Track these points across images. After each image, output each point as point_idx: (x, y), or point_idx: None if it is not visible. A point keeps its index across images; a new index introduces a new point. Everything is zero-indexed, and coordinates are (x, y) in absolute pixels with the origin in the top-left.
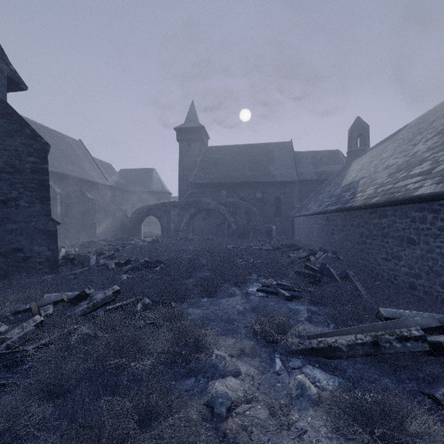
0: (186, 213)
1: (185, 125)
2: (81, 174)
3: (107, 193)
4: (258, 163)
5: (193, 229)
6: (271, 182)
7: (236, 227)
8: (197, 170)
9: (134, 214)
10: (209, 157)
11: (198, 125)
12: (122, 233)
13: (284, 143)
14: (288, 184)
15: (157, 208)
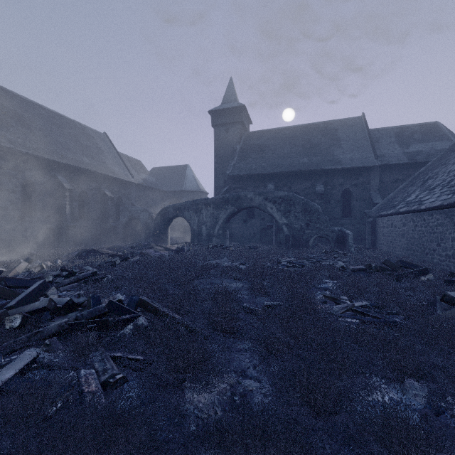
0: (221, 213)
1: (222, 107)
2: (100, 169)
3: (133, 191)
4: (317, 146)
5: (232, 234)
6: (337, 170)
7: (289, 232)
8: (236, 160)
9: (159, 215)
10: (252, 143)
11: (237, 105)
12: (147, 238)
13: (353, 119)
14: (362, 171)
15: (186, 207)
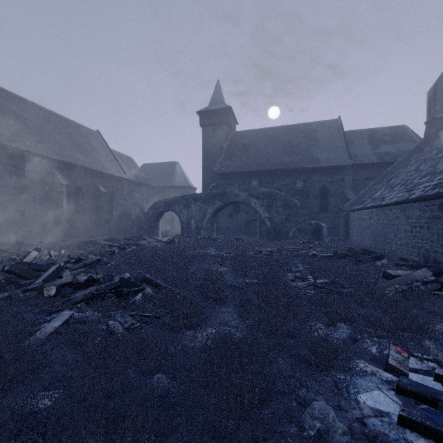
0: (209, 207)
1: (209, 108)
2: (94, 165)
3: (125, 187)
4: (297, 146)
5: (219, 227)
6: (315, 169)
7: (271, 225)
8: (223, 158)
9: (151, 209)
10: (237, 142)
11: (224, 107)
12: (139, 231)
13: (330, 122)
14: (337, 170)
15: (176, 202)
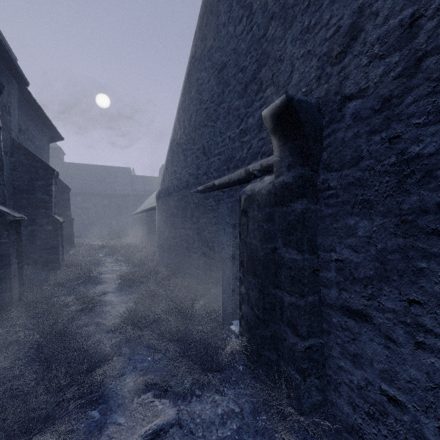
0: None
1: None
2: None
3: None
4: (106, 180)
5: None
6: (115, 194)
7: (89, 223)
8: None
9: None
10: (66, 171)
11: (55, 146)
12: None
13: (126, 169)
14: (126, 196)
15: None
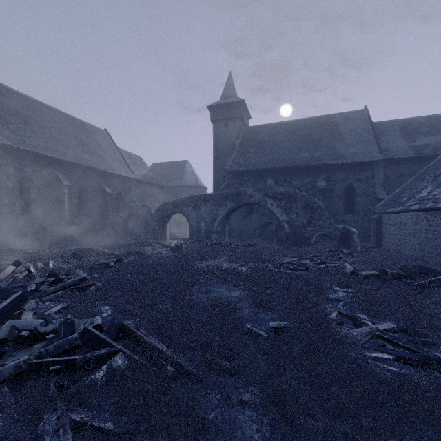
0: (220, 209)
1: (221, 102)
2: (100, 165)
3: (133, 187)
4: (318, 141)
5: (231, 230)
6: (339, 165)
7: (290, 229)
8: (235, 155)
9: (158, 211)
10: (251, 138)
11: (236, 100)
12: (146, 234)
13: (355, 113)
14: (366, 166)
15: (185, 203)
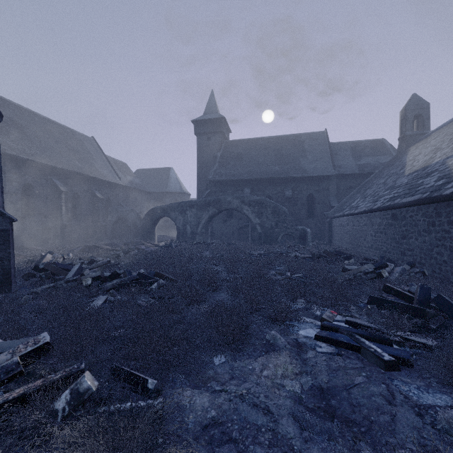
0: (204, 214)
1: (204, 117)
2: (91, 172)
3: (120, 193)
4: (287, 156)
5: (213, 232)
6: (303, 178)
7: (262, 230)
8: (217, 166)
9: (147, 215)
10: (231, 151)
11: (218, 117)
12: (135, 236)
13: (317, 134)
14: (323, 179)
15: (172, 208)
